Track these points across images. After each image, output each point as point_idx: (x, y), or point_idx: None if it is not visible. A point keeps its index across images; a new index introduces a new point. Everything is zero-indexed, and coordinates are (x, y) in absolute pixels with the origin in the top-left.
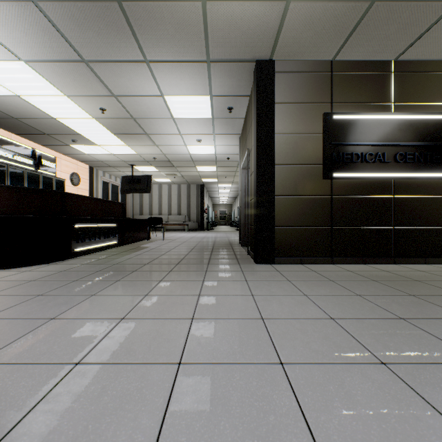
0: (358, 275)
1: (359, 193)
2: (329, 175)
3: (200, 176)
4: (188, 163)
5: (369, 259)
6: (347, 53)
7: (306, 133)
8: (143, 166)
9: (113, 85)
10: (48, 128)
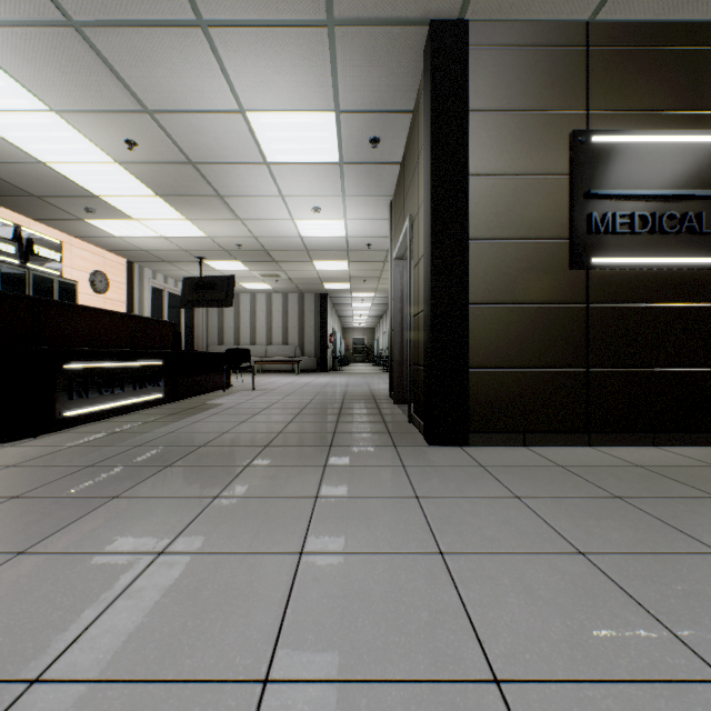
0: (667, 480)
1: (645, 299)
2: (584, 261)
3: (321, 279)
4: (298, 254)
5: (667, 436)
6: (623, 1)
7: (535, 174)
8: (220, 261)
9: (142, 87)
10: (37, 183)
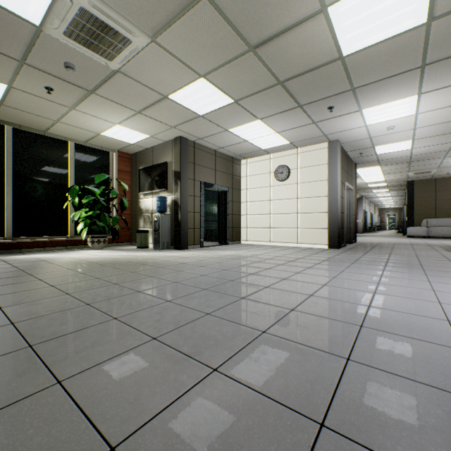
0: None
1: None
2: None
3: None
4: (450, 43)
5: None
6: None
7: None
8: None
9: (445, 146)
10: None
